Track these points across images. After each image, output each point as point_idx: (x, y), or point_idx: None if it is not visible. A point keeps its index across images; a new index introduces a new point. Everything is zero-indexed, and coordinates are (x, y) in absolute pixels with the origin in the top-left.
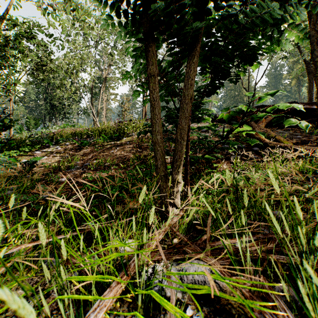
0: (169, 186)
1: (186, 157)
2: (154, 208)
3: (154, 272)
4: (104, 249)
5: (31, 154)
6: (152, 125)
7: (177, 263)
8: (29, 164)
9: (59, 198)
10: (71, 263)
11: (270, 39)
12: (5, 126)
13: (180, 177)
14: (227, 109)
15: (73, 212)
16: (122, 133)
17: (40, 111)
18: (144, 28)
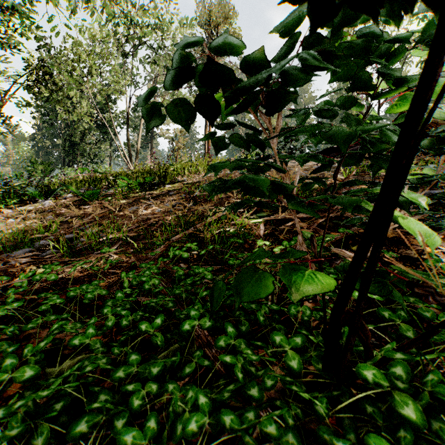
0: None
1: None
2: None
3: None
4: None
5: None
6: None
7: None
8: None
9: None
10: None
11: None
12: None
13: None
14: None
15: None
16: (165, 178)
17: (59, 153)
18: None
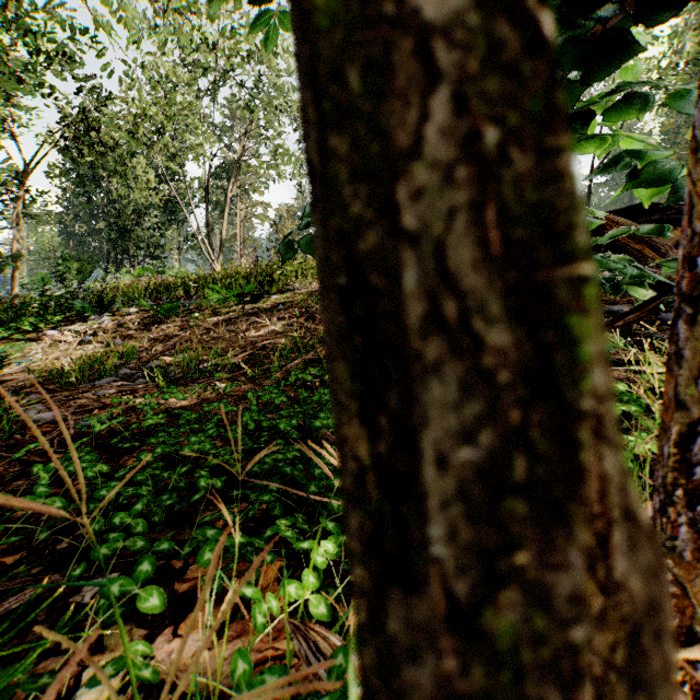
0: None
1: None
2: None
3: None
4: None
5: (34, 337)
6: None
7: None
8: None
9: None
10: None
11: None
12: None
13: None
14: None
15: None
16: (269, 285)
17: (100, 243)
18: None
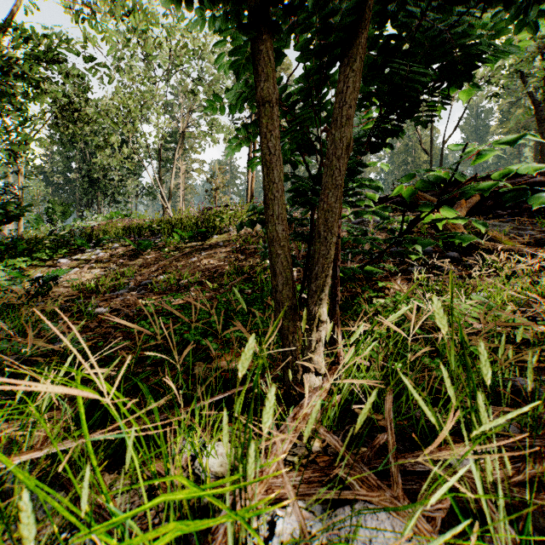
0: (303, 331)
1: (333, 269)
2: (270, 368)
3: (272, 534)
4: (147, 507)
5: (51, 264)
6: (266, 204)
7: (324, 506)
8: (44, 282)
9: (17, 381)
10: (62, 540)
11: (522, 14)
12: (8, 216)
13: (323, 311)
14: (410, 177)
15: (108, 379)
16: (211, 228)
17: (73, 190)
18: (250, 5)
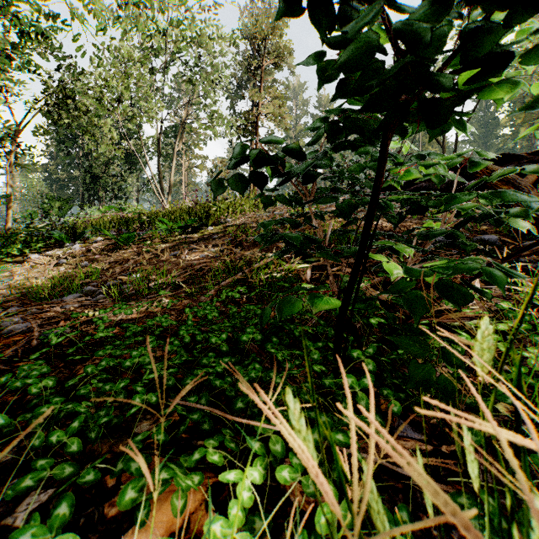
0: None
1: None
2: None
3: None
4: None
5: (21, 260)
6: None
7: None
8: None
9: None
10: None
11: None
12: None
13: None
14: None
15: None
16: (206, 219)
17: (76, 187)
18: None
